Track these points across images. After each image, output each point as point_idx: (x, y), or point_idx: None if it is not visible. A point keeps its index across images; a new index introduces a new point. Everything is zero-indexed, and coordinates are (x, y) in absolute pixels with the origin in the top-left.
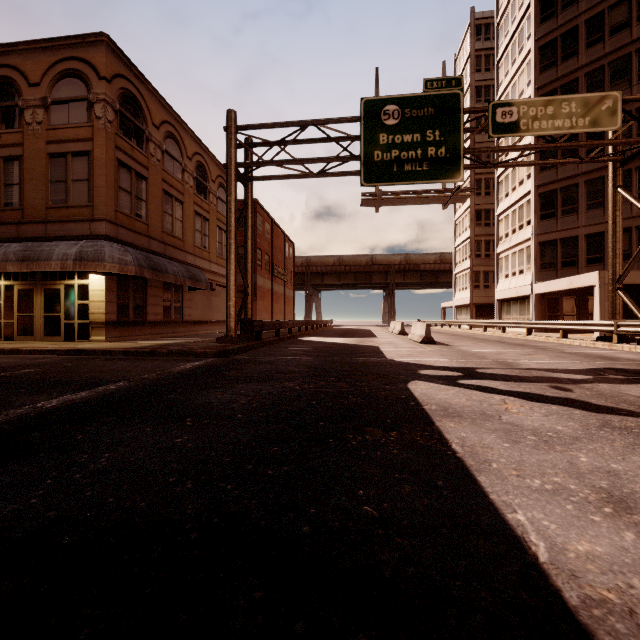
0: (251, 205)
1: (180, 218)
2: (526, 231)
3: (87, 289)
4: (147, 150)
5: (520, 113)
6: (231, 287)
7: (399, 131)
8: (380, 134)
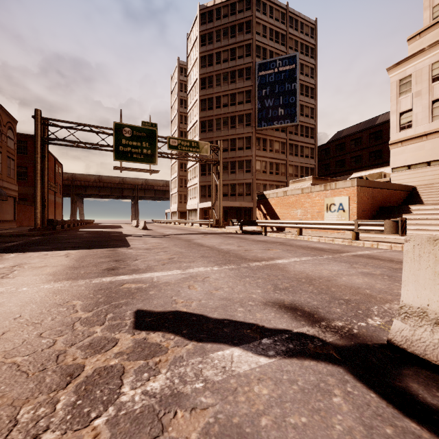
0: (47, 157)
1: None
2: (196, 179)
3: None
4: None
5: (178, 143)
6: (38, 202)
7: (131, 140)
8: (122, 139)
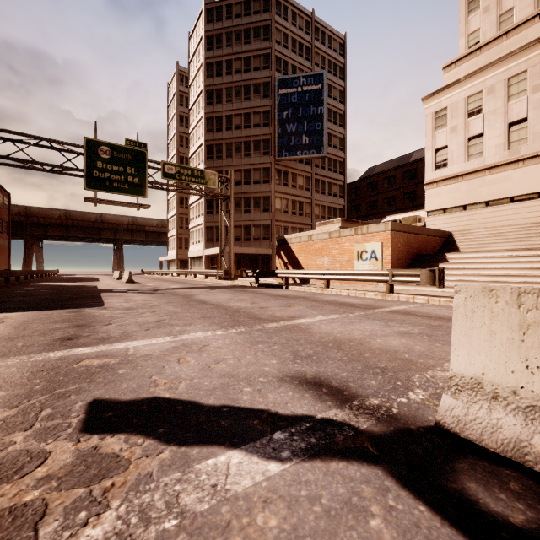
0: None
1: None
2: (201, 219)
3: None
4: None
5: (176, 170)
6: None
7: (110, 163)
8: (98, 161)
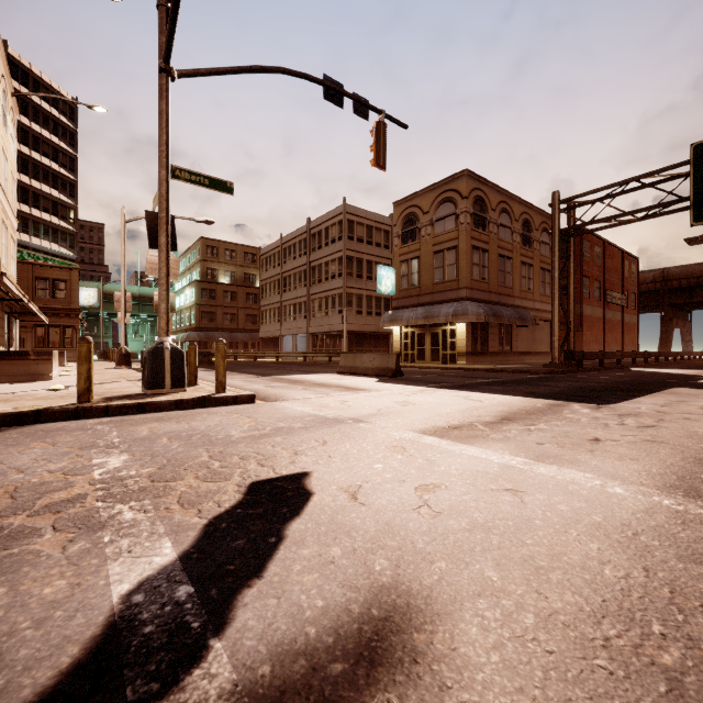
0: (573, 256)
1: (509, 271)
2: None
3: (454, 332)
4: (488, 230)
5: None
6: (555, 326)
7: None
8: None
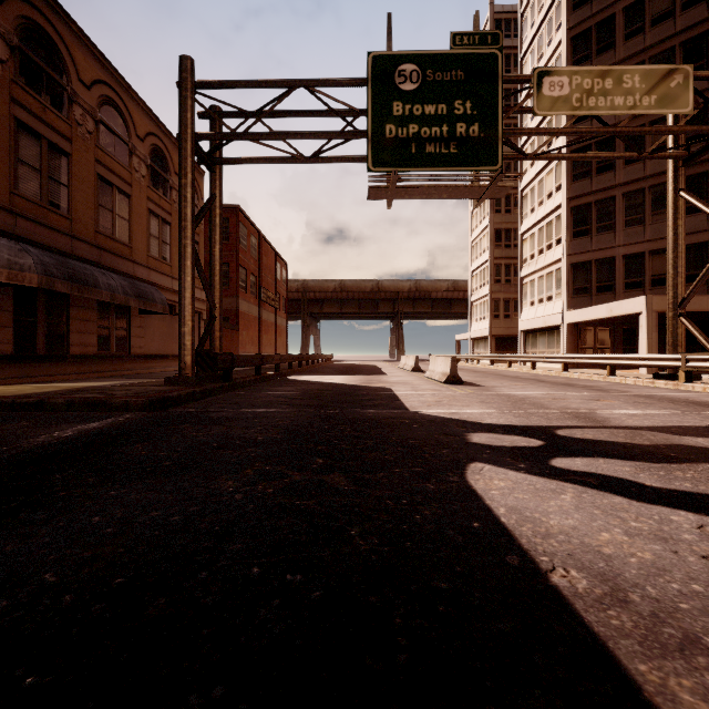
0: (219, 197)
1: (125, 216)
2: (556, 251)
3: None
4: (70, 115)
5: (572, 85)
6: (186, 306)
7: (419, 99)
8: (394, 102)
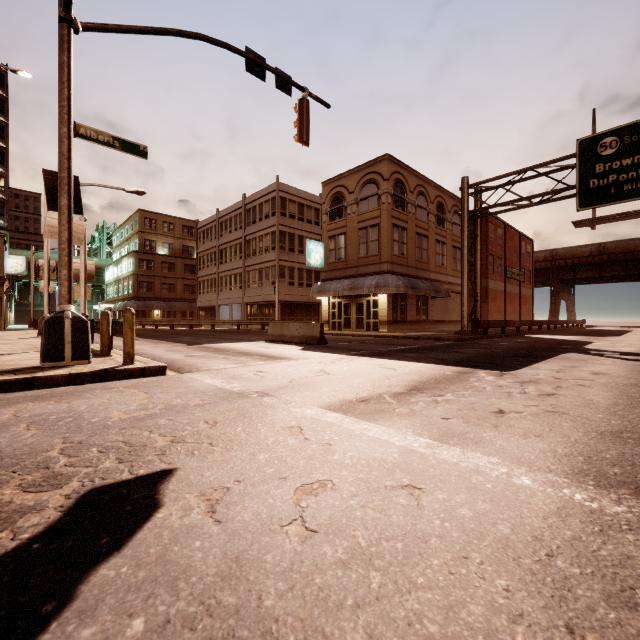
0: (480, 235)
1: (426, 248)
2: None
3: (377, 302)
4: (407, 210)
5: None
6: (464, 297)
7: (617, 158)
8: (596, 165)
